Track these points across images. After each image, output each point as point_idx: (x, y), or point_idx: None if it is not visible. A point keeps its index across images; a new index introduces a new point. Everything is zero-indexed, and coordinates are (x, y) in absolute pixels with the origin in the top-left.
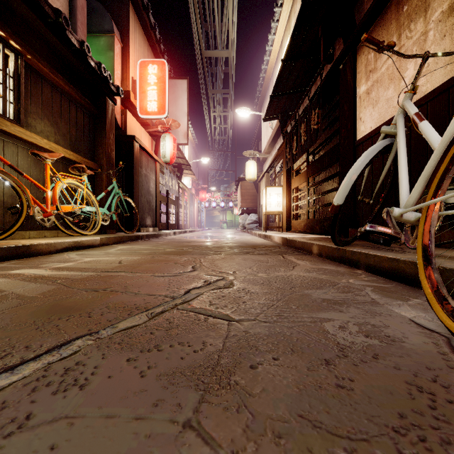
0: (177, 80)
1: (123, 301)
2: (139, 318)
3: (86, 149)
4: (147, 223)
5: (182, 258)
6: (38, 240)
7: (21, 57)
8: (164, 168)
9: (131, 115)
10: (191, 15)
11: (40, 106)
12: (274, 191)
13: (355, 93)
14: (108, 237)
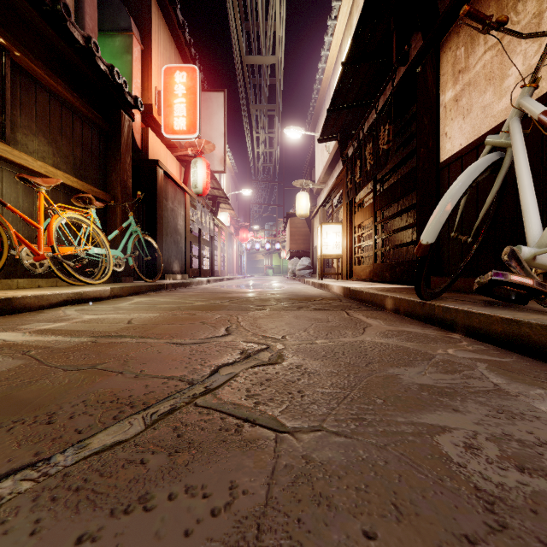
0: (212, 93)
1: (113, 388)
2: (130, 424)
3: (96, 175)
4: (174, 269)
5: (214, 315)
6: (26, 292)
7: (7, 53)
8: (195, 201)
9: (154, 134)
10: (228, 11)
11: (34, 118)
12: (331, 230)
13: (438, 101)
14: (121, 286)
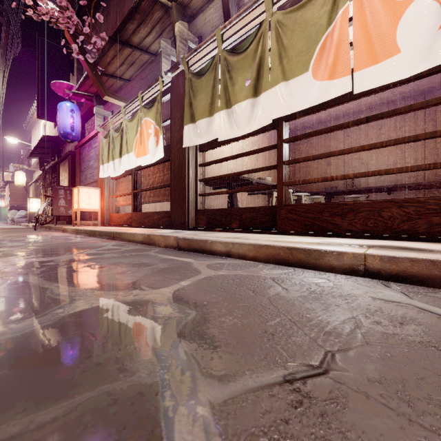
0: None
1: None
2: None
3: None
4: None
5: None
6: None
7: None
8: None
9: None
10: None
11: None
12: (35, 201)
13: (60, 178)
14: None
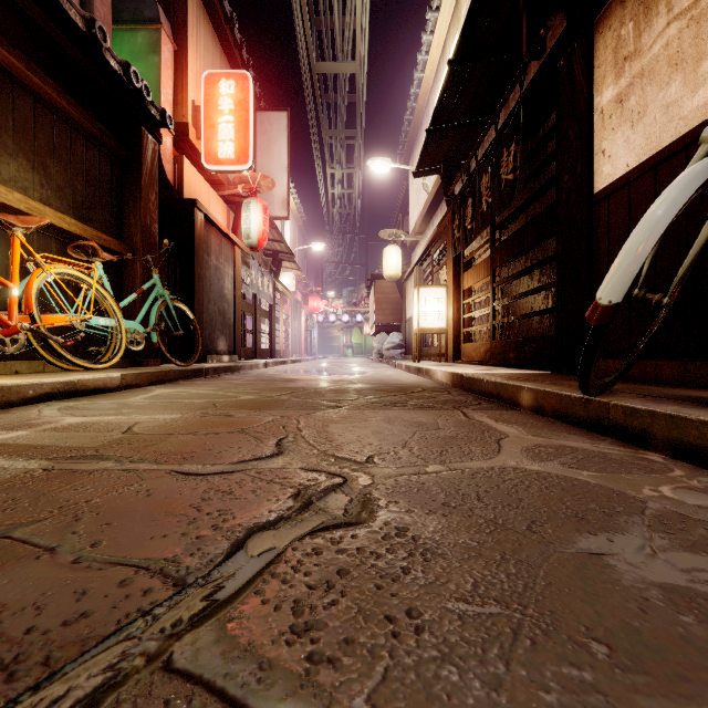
0: (271, 113)
1: (7, 602)
2: None
3: (106, 217)
4: (219, 348)
5: (263, 418)
6: None
7: None
8: (249, 257)
9: (191, 165)
10: None
11: (10, 131)
12: (432, 294)
13: (591, 105)
14: (138, 372)
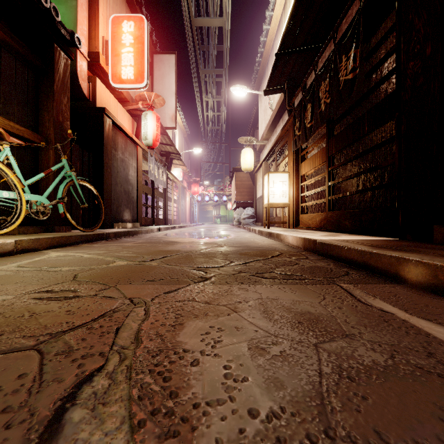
0: (164, 55)
1: None
2: None
3: (22, 112)
4: (124, 218)
5: (107, 302)
6: None
7: None
8: (148, 155)
9: (102, 84)
10: None
11: None
12: (278, 178)
13: None
14: (36, 238)
